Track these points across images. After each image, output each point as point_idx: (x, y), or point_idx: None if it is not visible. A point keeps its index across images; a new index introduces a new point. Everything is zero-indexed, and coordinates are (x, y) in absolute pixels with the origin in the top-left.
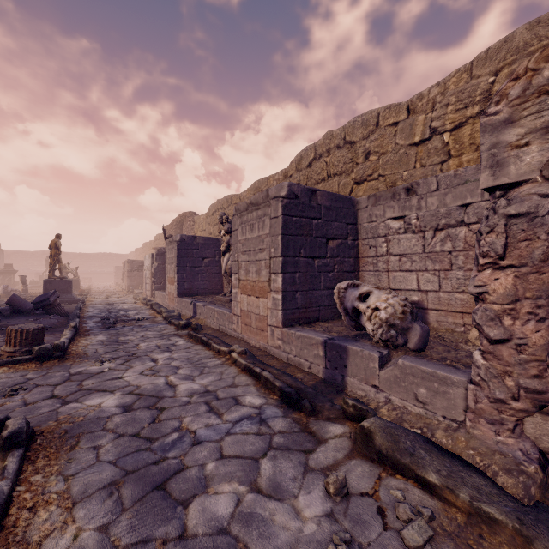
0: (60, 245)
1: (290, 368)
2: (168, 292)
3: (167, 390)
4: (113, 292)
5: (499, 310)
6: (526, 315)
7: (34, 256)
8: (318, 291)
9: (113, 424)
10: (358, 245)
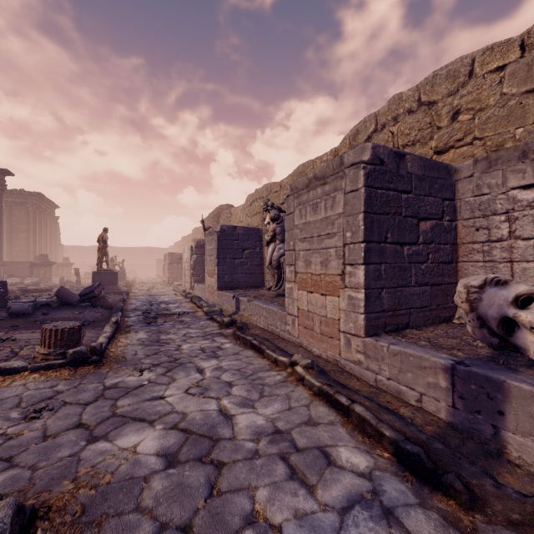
0: (107, 239)
1: (383, 396)
2: (207, 285)
3: (222, 425)
4: (155, 284)
5: None
6: None
7: (89, 250)
8: (408, 288)
9: (152, 495)
10: (455, 228)
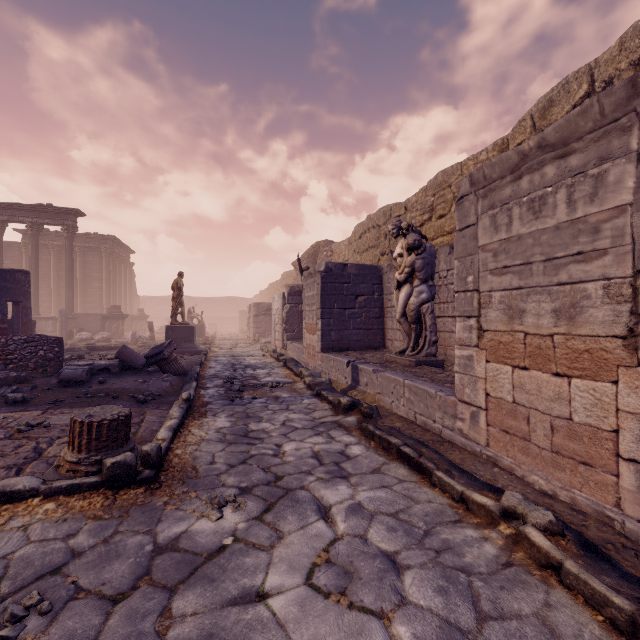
0: (182, 285)
1: None
2: (306, 345)
3: None
4: (238, 341)
5: None
6: None
7: (166, 301)
8: None
9: None
10: None
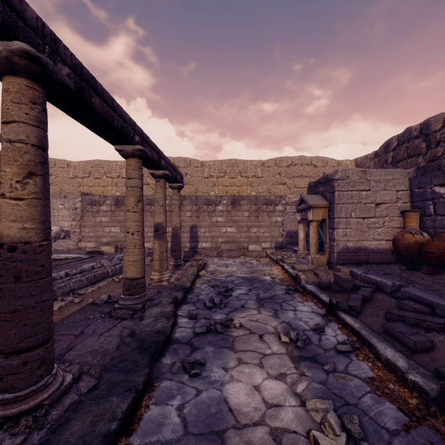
0: None
1: None
2: None
3: None
4: None
5: (74, 227)
6: (78, 228)
7: None
8: None
9: None
10: None
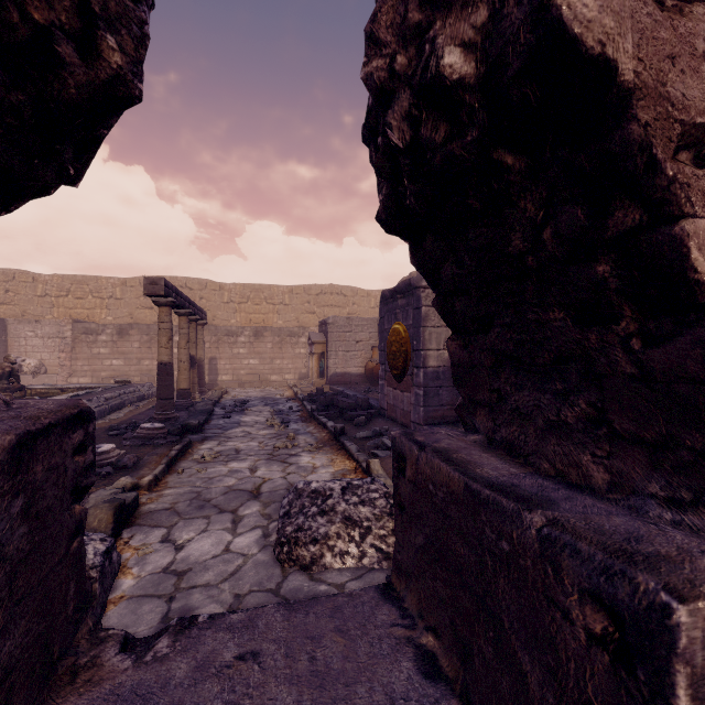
0: None
1: None
2: None
3: None
4: None
5: (64, 360)
6: (68, 360)
7: None
8: None
9: None
10: (8, 340)
